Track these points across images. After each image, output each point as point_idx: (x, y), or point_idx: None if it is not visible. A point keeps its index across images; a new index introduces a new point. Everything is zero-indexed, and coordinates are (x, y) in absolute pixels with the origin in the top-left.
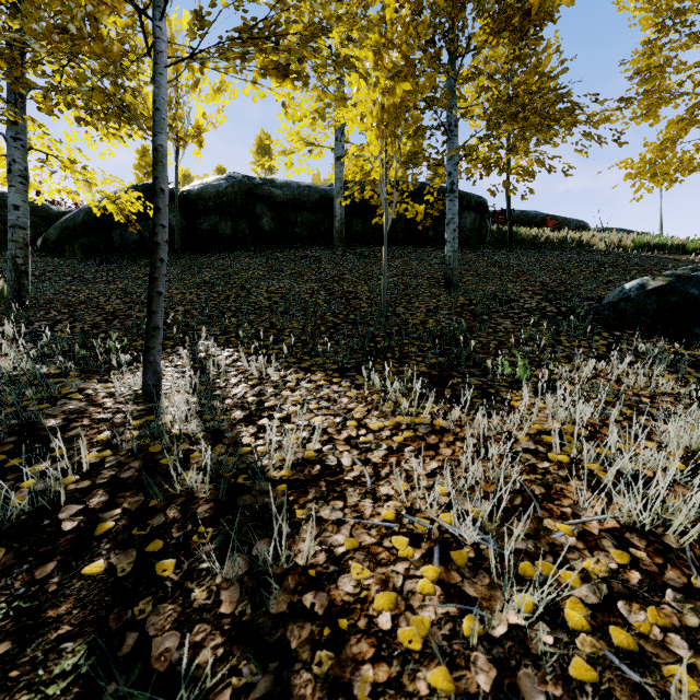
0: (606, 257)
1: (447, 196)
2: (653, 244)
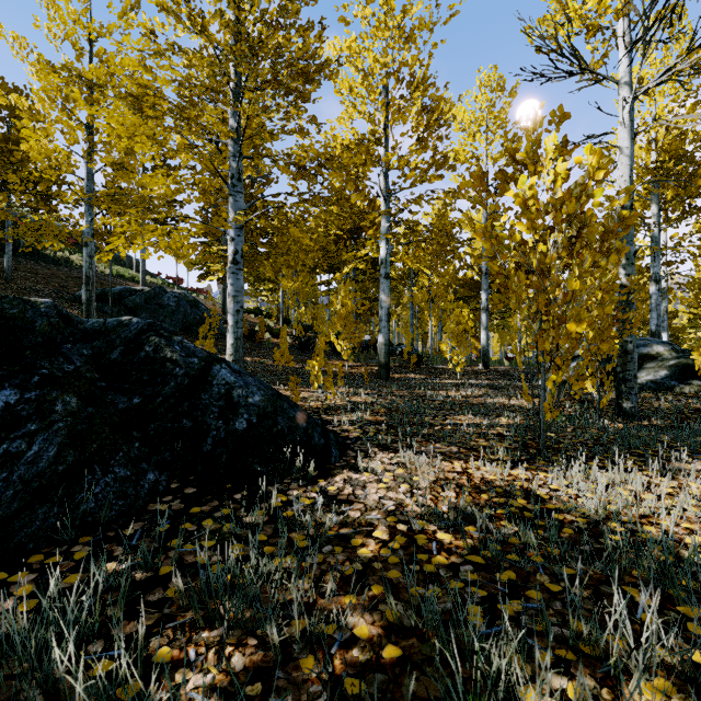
0: None
1: (7, 243)
2: (121, 274)
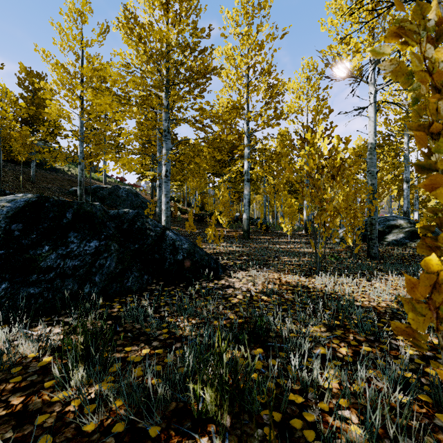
0: (76, 179)
1: (32, 161)
2: (92, 177)
